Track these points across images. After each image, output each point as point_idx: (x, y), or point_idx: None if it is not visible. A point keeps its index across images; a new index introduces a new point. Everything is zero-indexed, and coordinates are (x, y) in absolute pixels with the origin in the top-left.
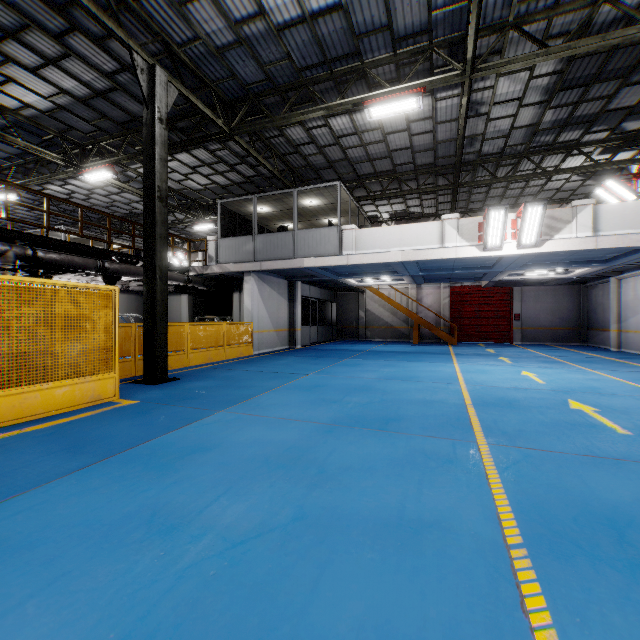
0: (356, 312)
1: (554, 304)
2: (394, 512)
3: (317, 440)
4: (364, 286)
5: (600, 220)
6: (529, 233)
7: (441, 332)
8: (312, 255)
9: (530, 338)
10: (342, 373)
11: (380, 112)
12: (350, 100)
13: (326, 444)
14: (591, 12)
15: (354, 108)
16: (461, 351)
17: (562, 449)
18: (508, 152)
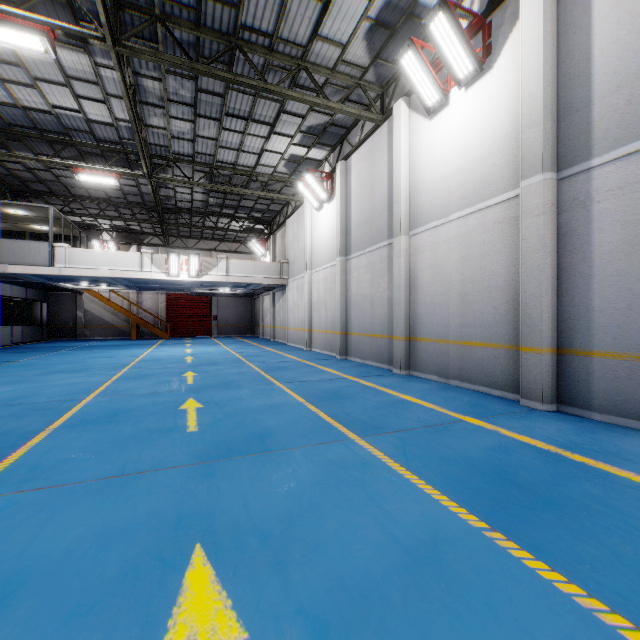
0: (73, 312)
1: (237, 309)
2: (73, 382)
3: (36, 377)
4: (82, 289)
5: (230, 267)
6: (194, 270)
7: (156, 329)
8: (20, 263)
9: (223, 332)
10: (54, 358)
11: (87, 178)
12: (61, 162)
13: (42, 377)
14: (209, 171)
15: (66, 157)
16: (166, 342)
17: (157, 367)
18: (196, 210)
